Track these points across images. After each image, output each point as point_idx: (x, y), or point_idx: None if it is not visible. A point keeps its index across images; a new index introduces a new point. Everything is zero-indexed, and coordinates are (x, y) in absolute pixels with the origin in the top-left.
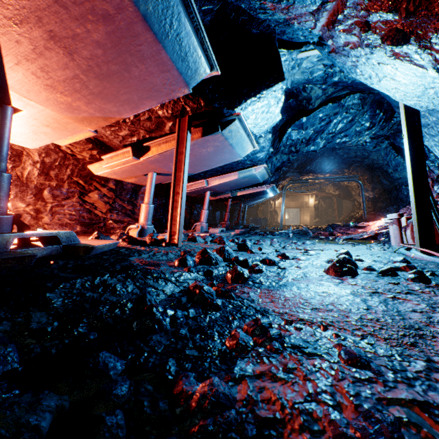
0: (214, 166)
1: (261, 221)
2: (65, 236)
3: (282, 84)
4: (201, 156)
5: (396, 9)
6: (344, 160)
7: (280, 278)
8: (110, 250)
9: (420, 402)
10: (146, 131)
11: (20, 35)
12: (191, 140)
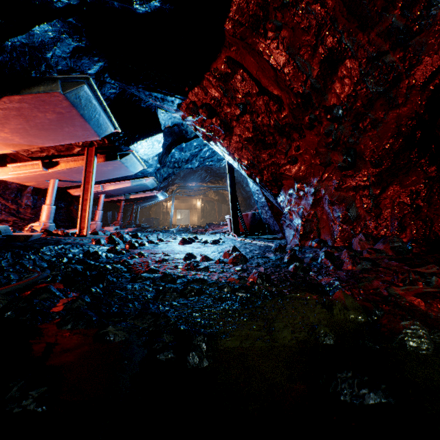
0: (112, 177)
1: (154, 221)
2: (4, 229)
3: (161, 134)
4: (102, 171)
5: (204, 129)
6: (217, 174)
7: (155, 247)
8: (39, 239)
9: (176, 257)
10: (57, 151)
11: (0, 112)
12: (97, 163)
